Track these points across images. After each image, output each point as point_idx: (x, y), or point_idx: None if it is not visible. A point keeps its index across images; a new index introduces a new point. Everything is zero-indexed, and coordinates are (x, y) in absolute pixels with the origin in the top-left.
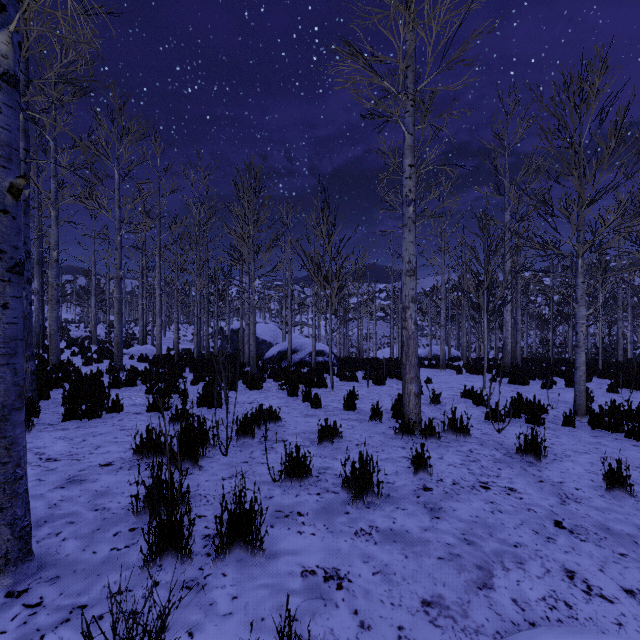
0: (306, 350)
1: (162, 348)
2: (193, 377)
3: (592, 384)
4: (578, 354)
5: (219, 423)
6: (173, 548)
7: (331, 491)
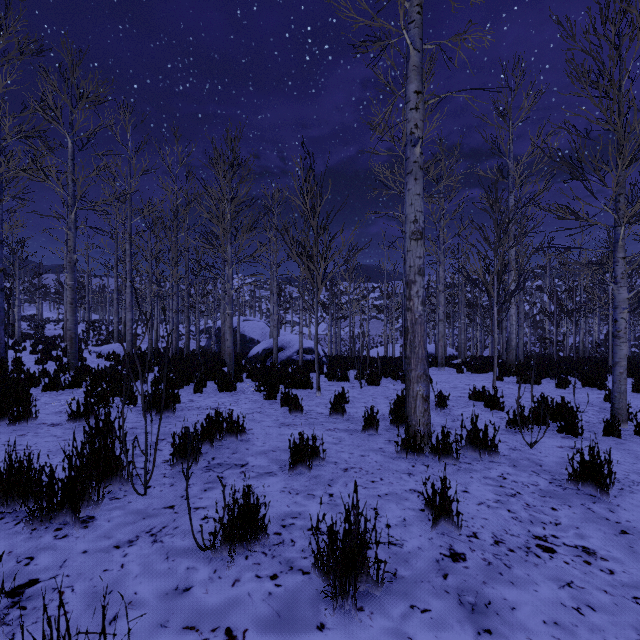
0: (294, 347)
1: (143, 347)
2: (154, 377)
3: (610, 383)
4: (618, 346)
5: (160, 438)
6: None
7: (297, 568)
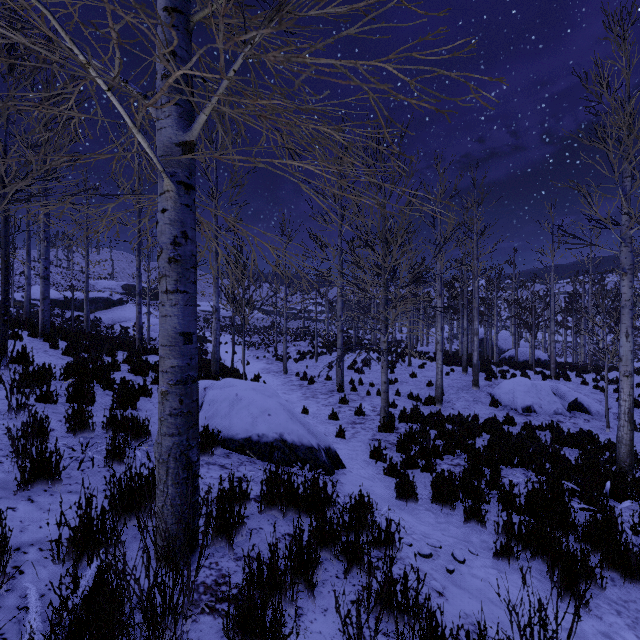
0: (528, 355)
1: None
2: None
3: None
4: None
5: None
6: (494, 377)
7: None
